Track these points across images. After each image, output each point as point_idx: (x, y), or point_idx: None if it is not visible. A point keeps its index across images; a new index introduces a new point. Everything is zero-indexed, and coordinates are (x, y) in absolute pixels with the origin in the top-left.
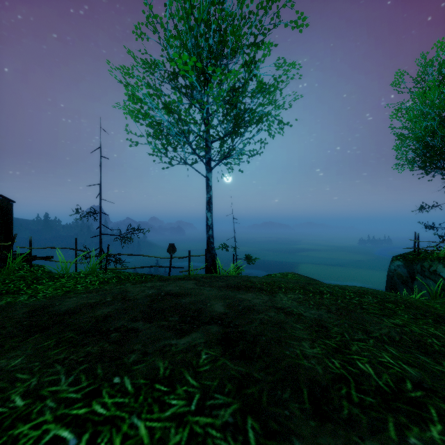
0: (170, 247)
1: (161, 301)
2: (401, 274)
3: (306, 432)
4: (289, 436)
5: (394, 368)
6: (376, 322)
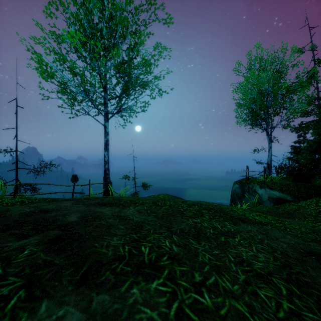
0: (72, 178)
1: (30, 216)
2: (238, 193)
3: (59, 294)
4: (43, 298)
5: (165, 248)
6: (182, 221)
